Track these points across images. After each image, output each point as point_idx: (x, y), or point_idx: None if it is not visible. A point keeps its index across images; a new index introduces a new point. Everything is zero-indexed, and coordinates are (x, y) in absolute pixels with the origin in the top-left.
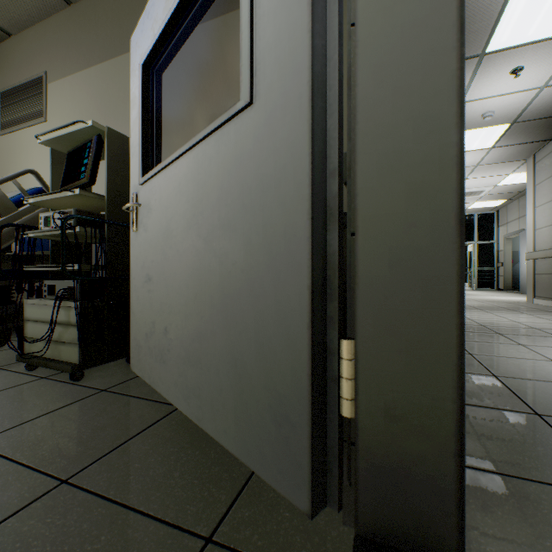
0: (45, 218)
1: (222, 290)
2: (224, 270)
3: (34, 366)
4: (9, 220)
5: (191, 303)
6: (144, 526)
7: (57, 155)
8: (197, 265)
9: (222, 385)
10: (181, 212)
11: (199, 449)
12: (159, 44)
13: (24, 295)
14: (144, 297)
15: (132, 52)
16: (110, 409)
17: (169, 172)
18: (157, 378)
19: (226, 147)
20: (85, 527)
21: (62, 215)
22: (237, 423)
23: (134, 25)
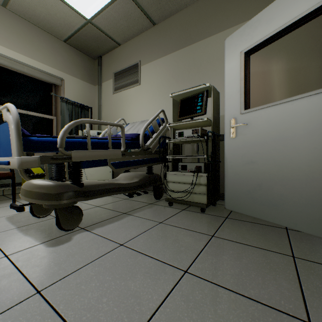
0: (179, 133)
1: None
2: None
3: (172, 204)
4: (158, 134)
5: (315, 174)
6: None
7: (173, 102)
8: None
9: None
10: (299, 127)
11: None
12: (265, 41)
13: None
14: (244, 171)
15: (227, 46)
16: (249, 226)
17: (281, 106)
18: (263, 213)
19: None
20: None
21: (191, 131)
22: None
23: (194, 30)
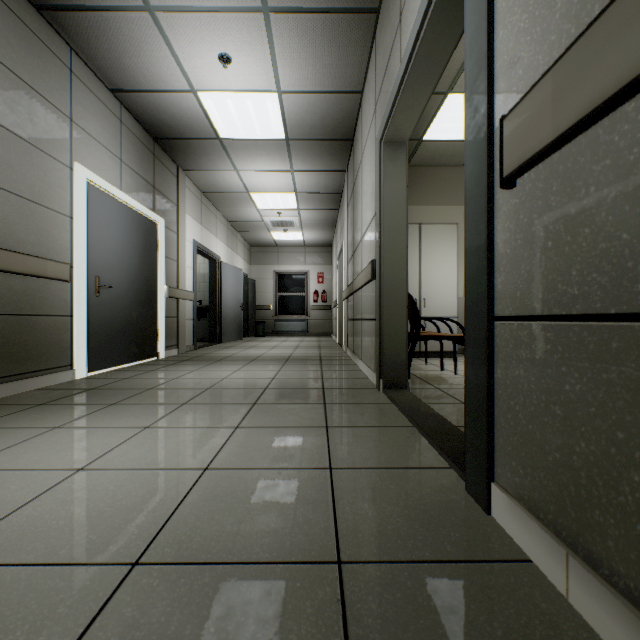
0: None
1: None
2: None
3: None
4: None
5: None
6: None
7: None
8: None
9: None
10: None
11: None
12: None
13: None
14: None
15: None
16: None
17: None
18: None
19: None
20: None
21: None
22: None
23: None
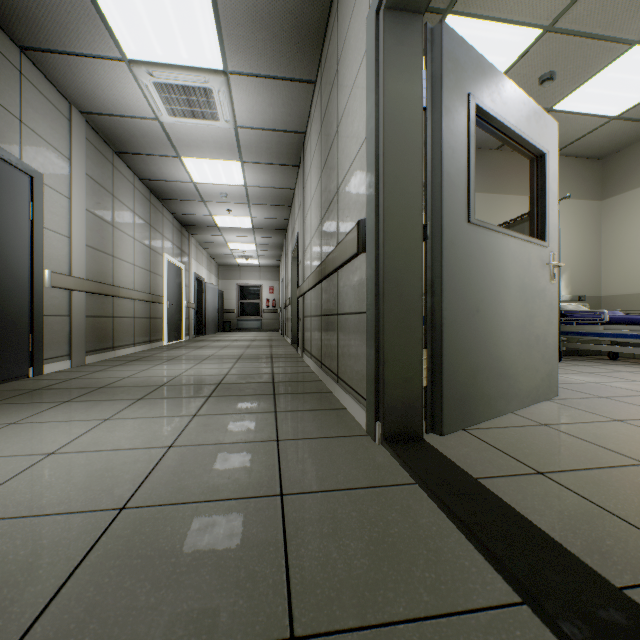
0: None
1: None
2: None
3: None
4: None
5: None
6: None
7: None
8: None
9: None
10: None
11: None
12: None
13: None
14: None
15: None
16: None
17: None
18: None
19: None
20: None
21: None
22: None
23: None
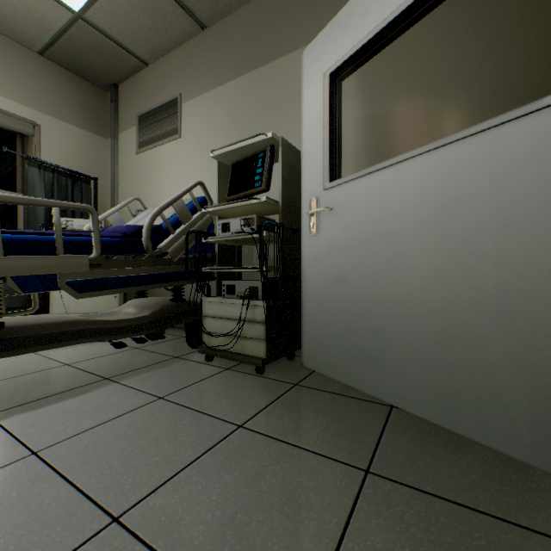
0: (223, 224)
1: (500, 292)
2: (506, 272)
3: (211, 358)
4: (188, 227)
5: (431, 304)
6: (507, 529)
7: (221, 167)
8: (443, 266)
9: (500, 391)
10: (408, 214)
11: (468, 453)
12: (360, 51)
13: (159, 293)
14: (330, 297)
15: (305, 63)
16: (324, 403)
17: (382, 175)
18: (357, 376)
19: (510, 145)
20: (444, 520)
21: (242, 221)
22: (537, 431)
23: (269, 39)
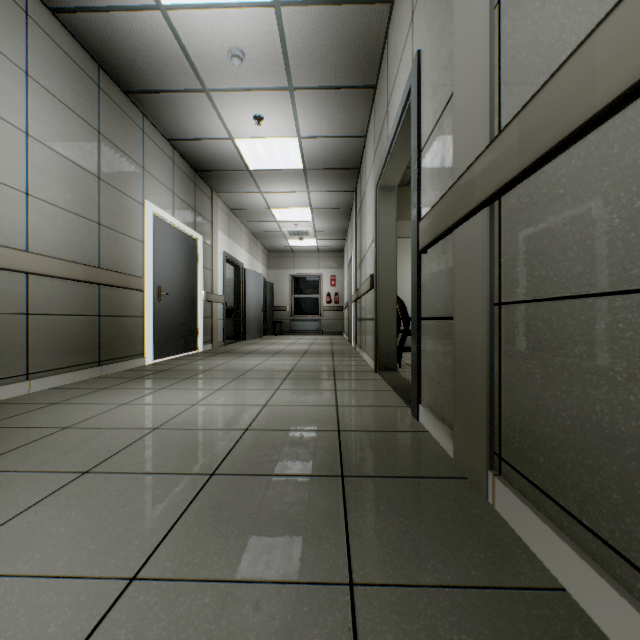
0: None
1: None
2: None
3: None
4: None
5: None
6: None
7: None
8: None
9: None
10: None
11: None
12: None
13: None
14: None
15: None
16: None
17: None
18: None
19: None
20: None
21: None
22: None
23: None
